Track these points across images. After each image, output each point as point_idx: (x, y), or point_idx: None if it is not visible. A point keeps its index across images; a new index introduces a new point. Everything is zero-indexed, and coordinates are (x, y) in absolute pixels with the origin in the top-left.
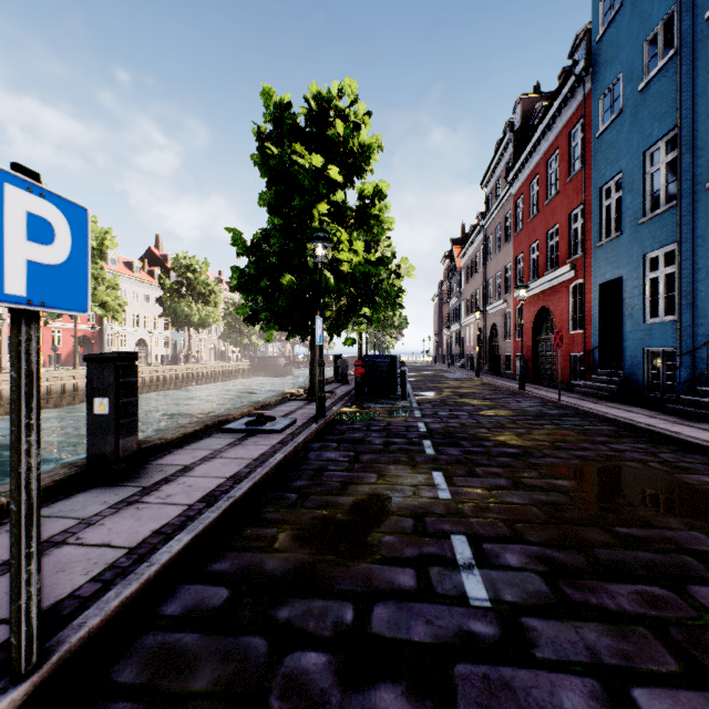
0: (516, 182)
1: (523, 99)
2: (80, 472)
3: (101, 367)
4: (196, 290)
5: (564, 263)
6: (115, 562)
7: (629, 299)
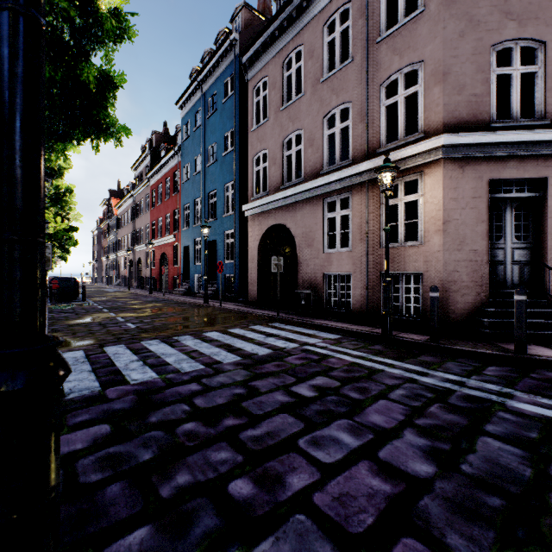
0: (152, 180)
1: (156, 133)
2: None
3: None
4: None
5: (172, 233)
6: None
7: (191, 255)
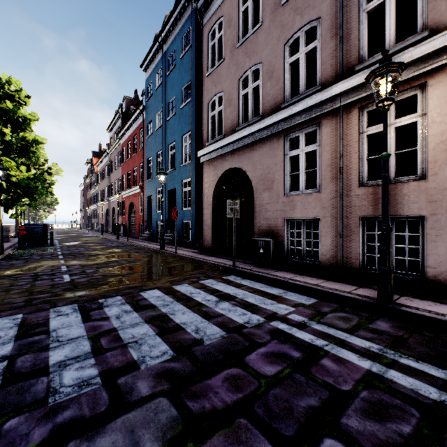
0: (123, 139)
1: (127, 98)
2: None
3: None
4: None
5: (138, 184)
6: None
7: (154, 203)
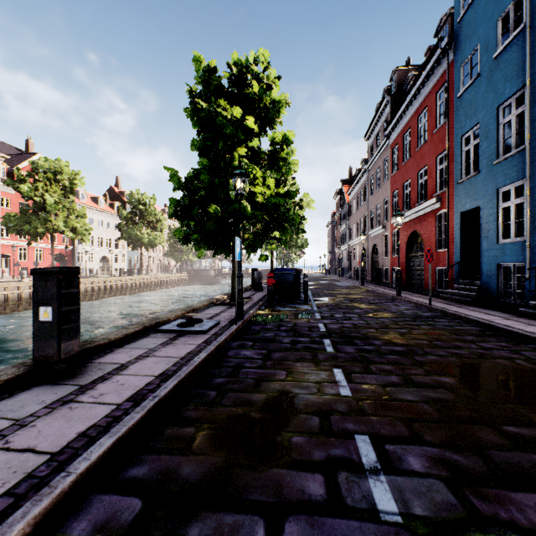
0: (393, 134)
1: (398, 70)
2: (27, 371)
3: (45, 280)
4: (146, 219)
5: (431, 196)
6: (34, 470)
7: (485, 224)
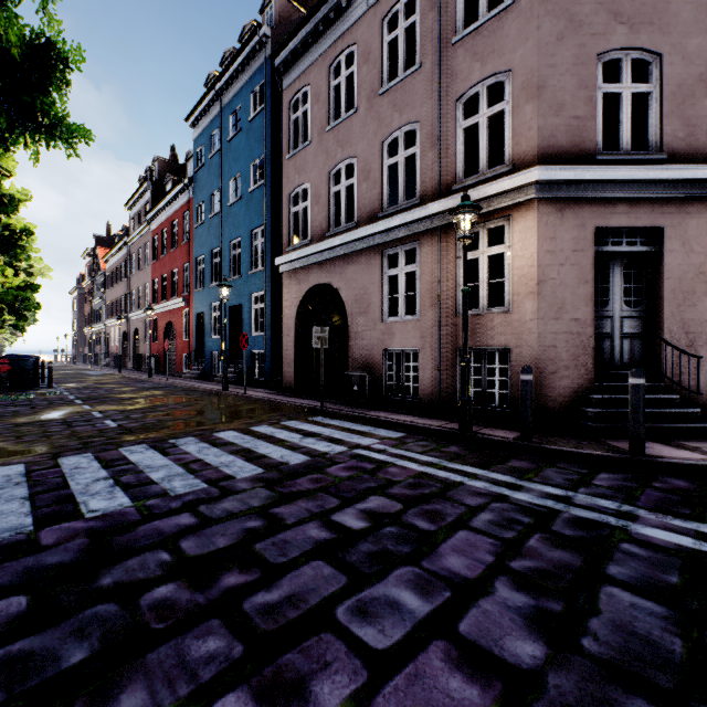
0: (154, 223)
1: (160, 159)
2: None
3: None
4: None
5: (181, 295)
6: None
7: (207, 325)
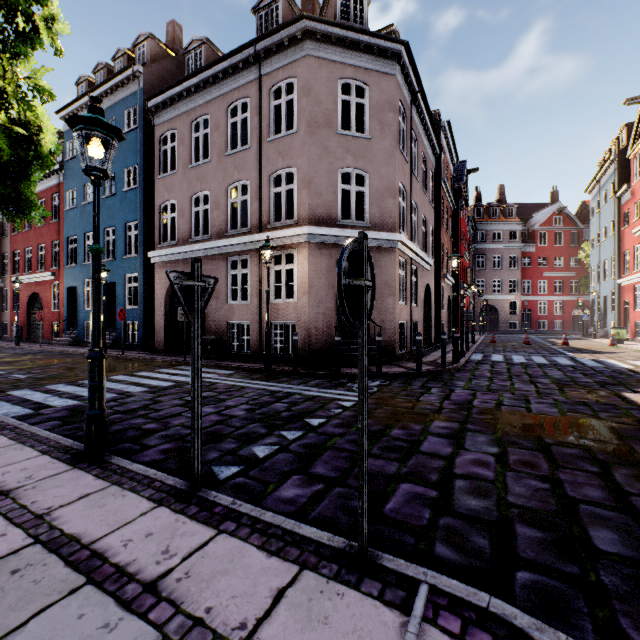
0: None
1: None
2: None
3: None
4: None
5: (49, 269)
6: None
7: (80, 298)
